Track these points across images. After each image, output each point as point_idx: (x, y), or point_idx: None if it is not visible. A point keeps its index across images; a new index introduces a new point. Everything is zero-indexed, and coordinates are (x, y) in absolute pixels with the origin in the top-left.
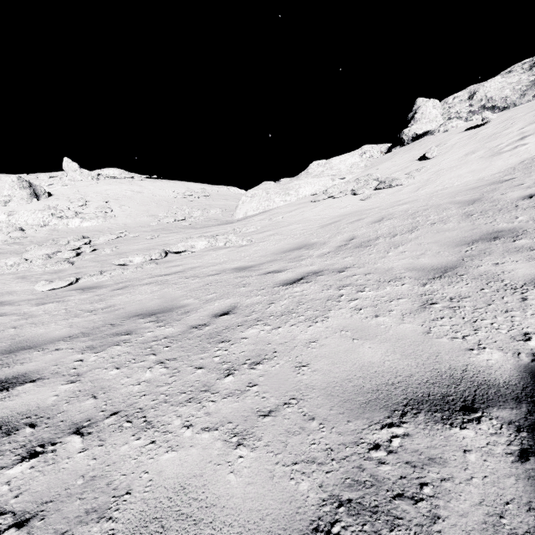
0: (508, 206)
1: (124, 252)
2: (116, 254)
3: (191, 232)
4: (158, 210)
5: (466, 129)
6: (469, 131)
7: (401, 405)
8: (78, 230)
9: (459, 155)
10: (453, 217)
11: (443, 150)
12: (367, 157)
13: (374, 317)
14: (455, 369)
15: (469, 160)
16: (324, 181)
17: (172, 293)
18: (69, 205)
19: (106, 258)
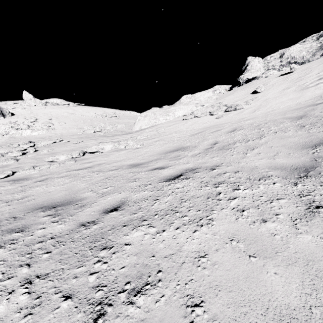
0: None
1: (55, 152)
2: (50, 154)
3: (103, 139)
4: (84, 125)
5: (280, 75)
6: (282, 76)
7: None
8: (29, 137)
9: (278, 90)
10: (290, 128)
11: (267, 87)
12: (217, 93)
13: (261, 222)
14: None
15: (286, 93)
16: (191, 107)
17: (78, 186)
18: (24, 121)
19: (42, 156)
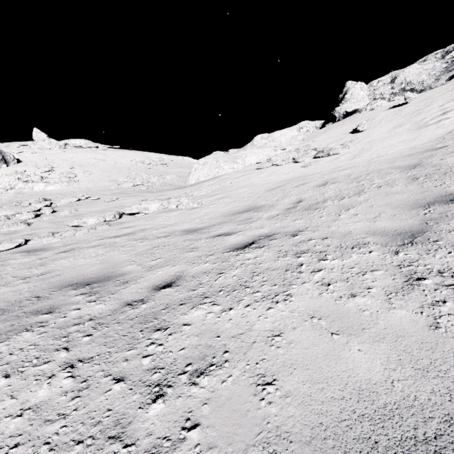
0: (452, 169)
1: (81, 214)
2: (74, 216)
3: (146, 196)
4: (119, 176)
5: (390, 107)
6: (393, 109)
7: None
8: (42, 193)
9: (388, 128)
10: (398, 181)
11: (372, 124)
12: (304, 132)
13: (349, 296)
14: None
15: (398, 132)
16: (268, 152)
17: (116, 258)
18: (36, 170)
19: (63, 220)
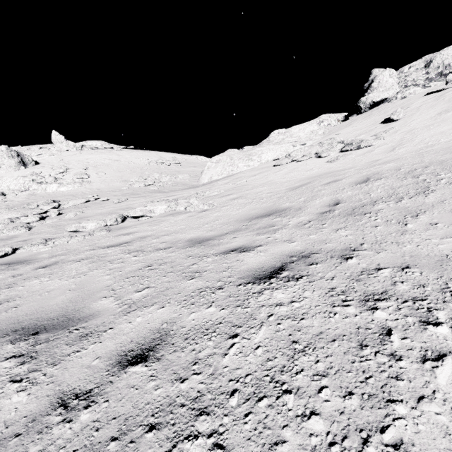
0: None
1: (85, 217)
2: (77, 218)
3: (156, 196)
4: (131, 176)
5: (427, 93)
6: (432, 95)
7: None
8: (54, 194)
9: (430, 115)
10: None
11: (408, 112)
12: (325, 125)
13: None
14: None
15: (446, 118)
16: (285, 147)
17: (96, 281)
18: (51, 172)
19: (65, 223)
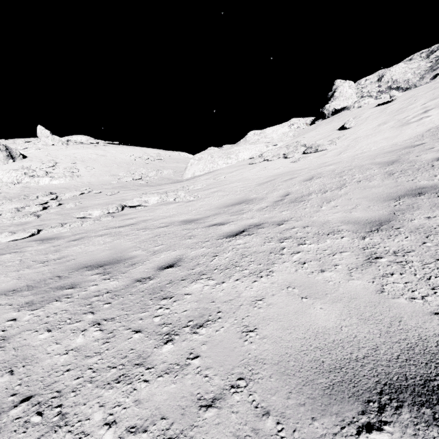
0: (425, 165)
1: (85, 207)
2: (79, 208)
3: (146, 189)
4: (119, 170)
5: (377, 105)
6: (379, 107)
7: (375, 393)
8: (48, 187)
9: (373, 126)
10: (376, 176)
11: (359, 121)
12: (295, 128)
13: (319, 272)
14: (426, 339)
15: (382, 130)
16: (260, 147)
17: (123, 245)
18: (41, 165)
19: (69, 212)
